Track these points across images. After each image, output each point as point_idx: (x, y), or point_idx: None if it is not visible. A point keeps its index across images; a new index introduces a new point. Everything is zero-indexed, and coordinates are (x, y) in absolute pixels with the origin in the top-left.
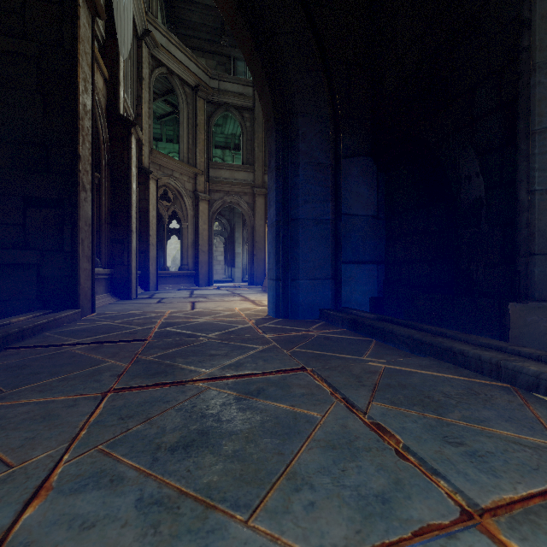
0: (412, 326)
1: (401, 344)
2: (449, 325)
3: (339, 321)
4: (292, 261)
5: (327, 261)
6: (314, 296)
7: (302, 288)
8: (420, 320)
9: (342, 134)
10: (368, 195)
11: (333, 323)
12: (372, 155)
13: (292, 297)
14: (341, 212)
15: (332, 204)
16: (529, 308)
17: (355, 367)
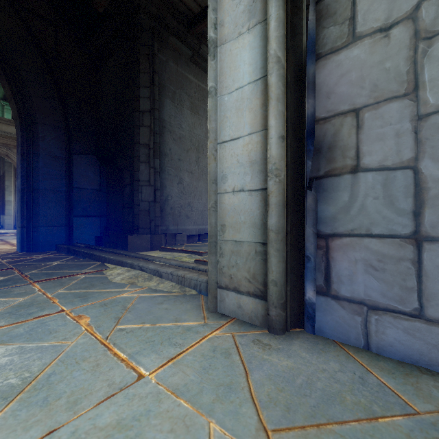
0: (95, 248)
1: (82, 256)
2: (119, 247)
3: (64, 250)
4: (34, 215)
5: (62, 215)
6: (51, 236)
7: (42, 232)
8: (109, 246)
9: (74, 140)
10: (94, 177)
11: (61, 251)
12: (96, 155)
13: (34, 238)
14: (73, 186)
15: (67, 181)
16: (135, 236)
17: (42, 265)
